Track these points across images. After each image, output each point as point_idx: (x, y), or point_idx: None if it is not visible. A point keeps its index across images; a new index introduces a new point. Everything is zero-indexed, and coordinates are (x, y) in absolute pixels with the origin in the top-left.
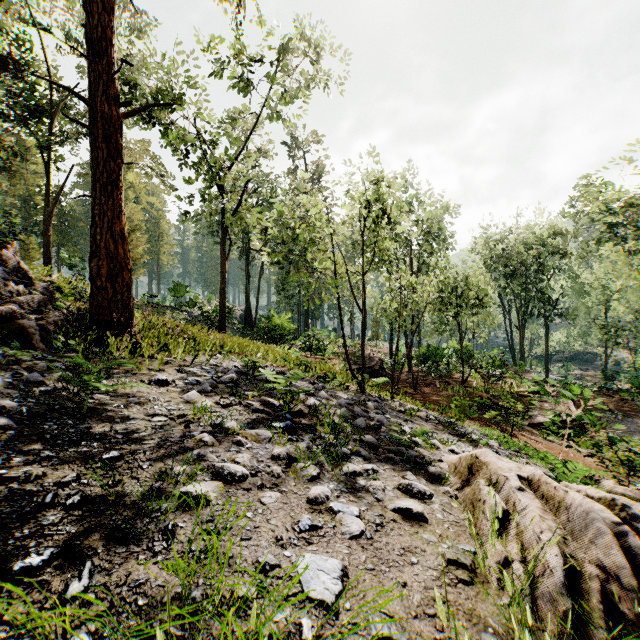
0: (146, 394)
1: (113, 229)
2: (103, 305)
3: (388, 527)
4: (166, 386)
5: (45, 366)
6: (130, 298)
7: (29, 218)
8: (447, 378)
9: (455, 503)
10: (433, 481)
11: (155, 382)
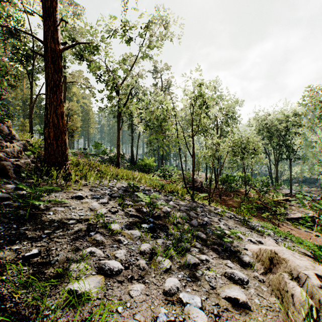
0: (69, 205)
1: (56, 111)
2: (51, 153)
3: (223, 316)
4: (81, 199)
5: (12, 188)
6: (66, 149)
7: (25, 111)
8: (237, 192)
9: (263, 286)
10: (245, 266)
11: (75, 197)
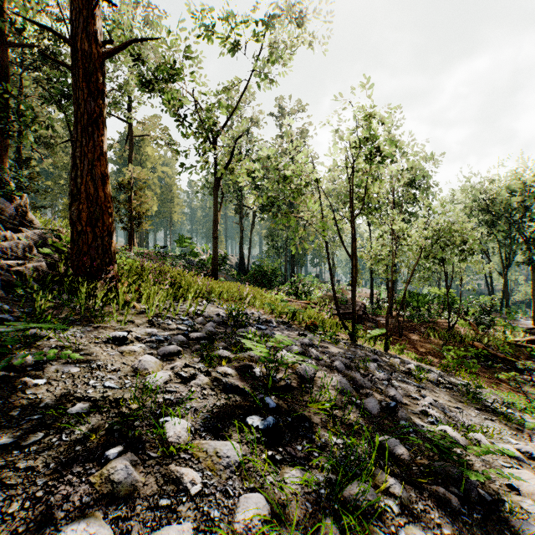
0: (92, 358)
1: (93, 171)
2: (83, 250)
3: None
4: (125, 345)
5: None
6: (111, 243)
7: None
8: (431, 324)
9: None
10: None
11: (113, 339)
